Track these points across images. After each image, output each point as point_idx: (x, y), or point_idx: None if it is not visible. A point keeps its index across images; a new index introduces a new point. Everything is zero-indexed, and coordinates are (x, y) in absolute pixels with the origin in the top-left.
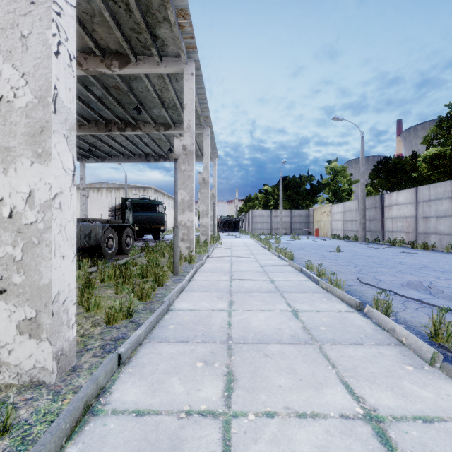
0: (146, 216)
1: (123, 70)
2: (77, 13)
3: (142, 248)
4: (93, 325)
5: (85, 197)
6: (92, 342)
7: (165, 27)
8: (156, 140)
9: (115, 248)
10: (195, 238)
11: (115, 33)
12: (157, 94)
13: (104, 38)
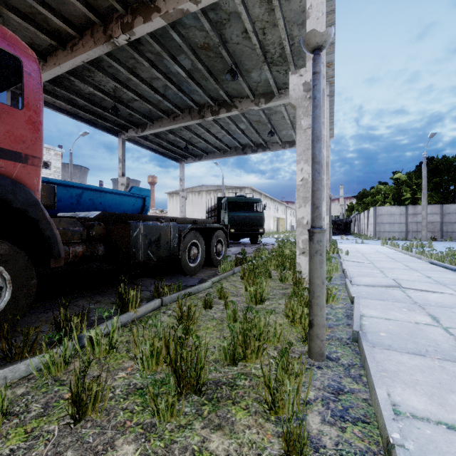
0: (243, 216)
1: None
2: None
3: (237, 259)
4: None
5: (184, 198)
6: None
7: None
8: (254, 123)
9: (201, 260)
10: None
11: None
12: (257, 38)
13: None
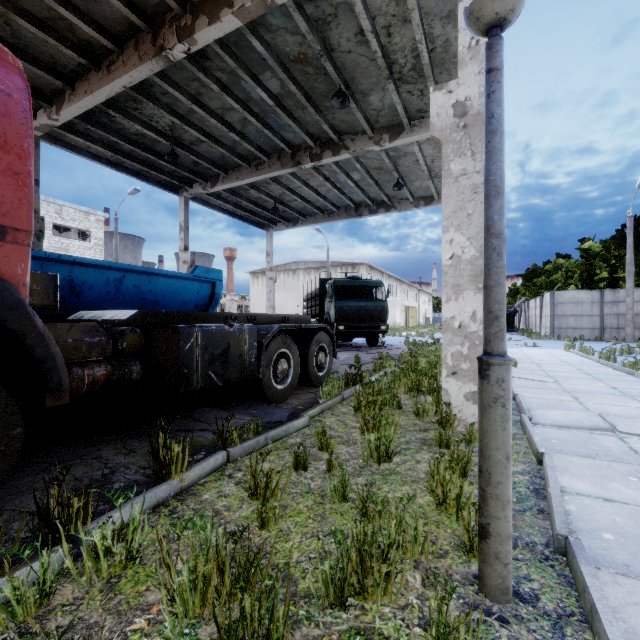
0: (356, 307)
1: None
2: None
3: (348, 376)
4: None
5: (272, 281)
6: None
7: None
8: (373, 171)
9: (293, 378)
10: None
11: None
12: (378, 42)
13: None
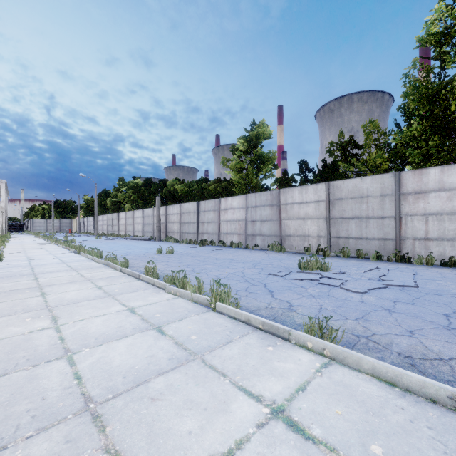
0: None
1: None
2: None
3: None
4: None
5: None
6: None
7: None
8: None
9: None
10: None
11: None
12: None
13: None
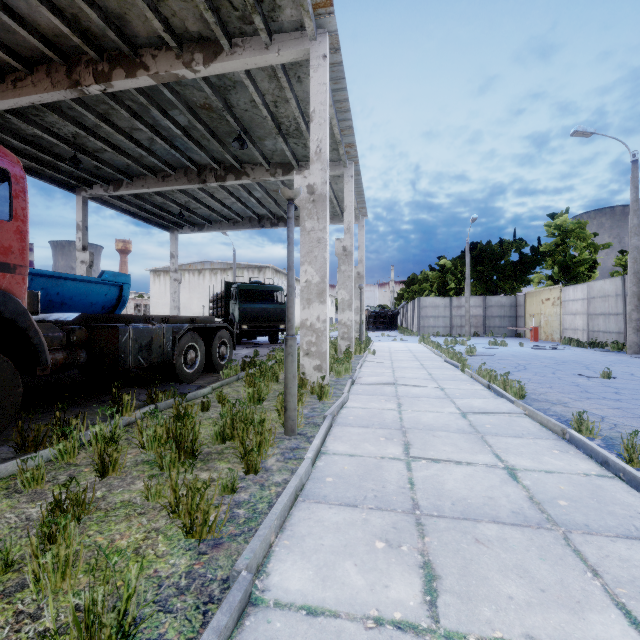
0: (258, 309)
1: (210, 68)
2: None
3: (244, 364)
4: None
5: (178, 282)
6: None
7: None
8: (272, 193)
9: (200, 365)
10: (331, 343)
11: None
12: (268, 110)
13: (178, 12)
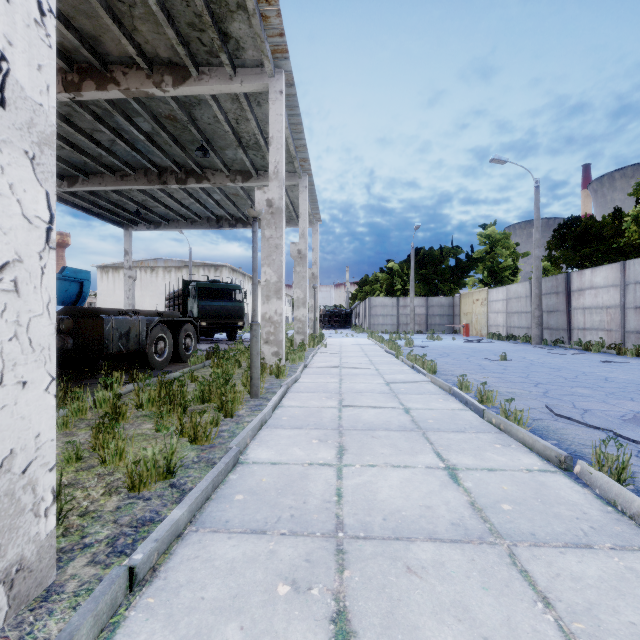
0: (217, 306)
1: (179, 90)
2: (109, 3)
3: (208, 354)
4: (107, 491)
5: (132, 279)
6: (95, 530)
7: (240, 19)
8: (231, 196)
9: (168, 354)
10: (287, 338)
11: (166, 32)
12: (230, 126)
13: (151, 41)
